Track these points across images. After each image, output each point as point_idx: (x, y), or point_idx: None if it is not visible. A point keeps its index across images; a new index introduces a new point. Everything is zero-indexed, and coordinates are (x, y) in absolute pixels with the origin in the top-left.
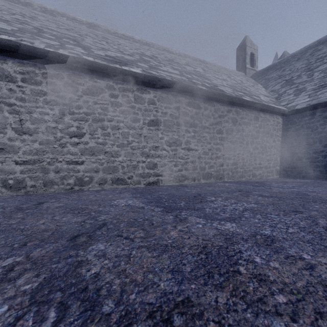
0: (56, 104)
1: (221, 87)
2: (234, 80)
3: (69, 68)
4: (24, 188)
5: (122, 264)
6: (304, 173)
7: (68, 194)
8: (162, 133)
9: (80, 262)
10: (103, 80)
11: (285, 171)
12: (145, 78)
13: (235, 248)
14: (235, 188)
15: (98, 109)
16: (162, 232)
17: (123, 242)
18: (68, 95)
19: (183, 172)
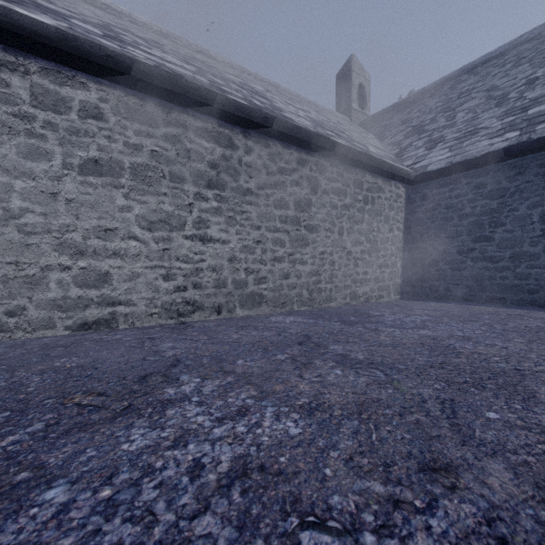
0: None
1: (290, 115)
2: (325, 117)
3: None
4: None
5: None
6: (442, 291)
7: None
8: (128, 195)
9: None
10: None
11: (410, 287)
12: (61, 39)
13: None
14: (296, 333)
15: None
16: None
17: None
18: None
19: (188, 294)
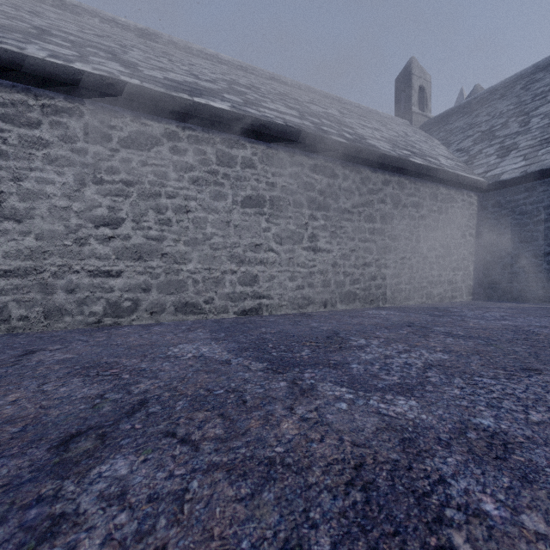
0: (68, 164)
1: (372, 141)
2: (394, 131)
3: (93, 98)
4: (6, 322)
5: (160, 526)
6: (516, 293)
7: (89, 334)
8: (268, 220)
9: (58, 520)
10: (159, 123)
11: (482, 288)
12: (236, 119)
13: (428, 469)
14: (400, 321)
15: (150, 174)
16: (263, 423)
17: (174, 454)
18: (92, 148)
19: (305, 292)
